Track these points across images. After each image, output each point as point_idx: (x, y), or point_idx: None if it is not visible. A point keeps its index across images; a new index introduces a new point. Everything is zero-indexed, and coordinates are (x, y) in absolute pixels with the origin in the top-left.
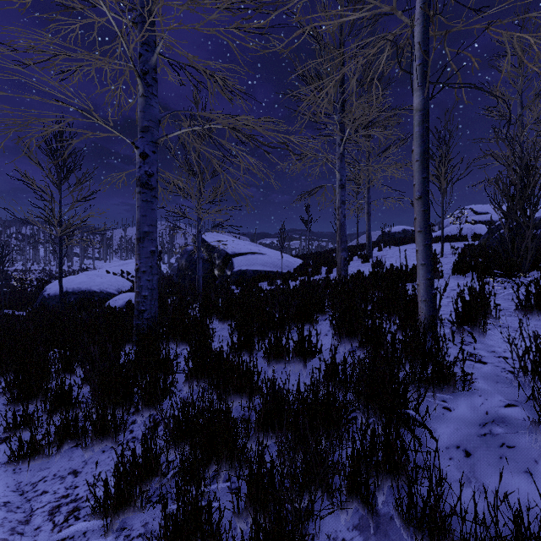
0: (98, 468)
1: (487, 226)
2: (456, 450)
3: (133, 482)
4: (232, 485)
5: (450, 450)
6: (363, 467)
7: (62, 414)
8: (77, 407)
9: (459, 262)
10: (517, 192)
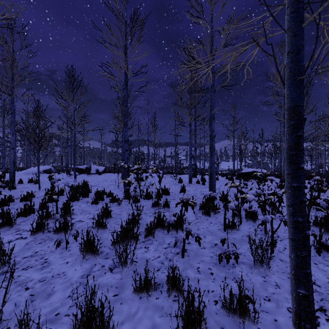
0: None
1: None
2: None
3: None
4: None
5: None
6: None
7: None
8: None
9: None
10: None
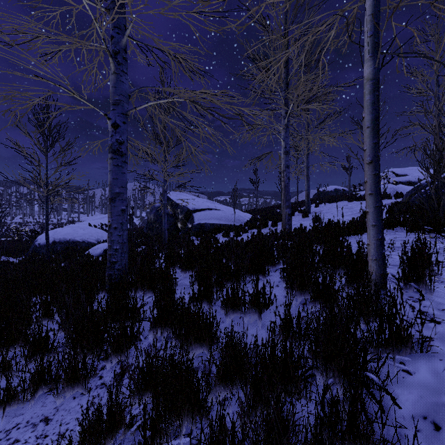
0: (68, 416)
1: (407, 186)
2: (424, 421)
3: (97, 440)
4: (193, 440)
5: (416, 420)
6: (324, 433)
7: (37, 362)
8: (53, 351)
9: (389, 218)
10: (444, 157)
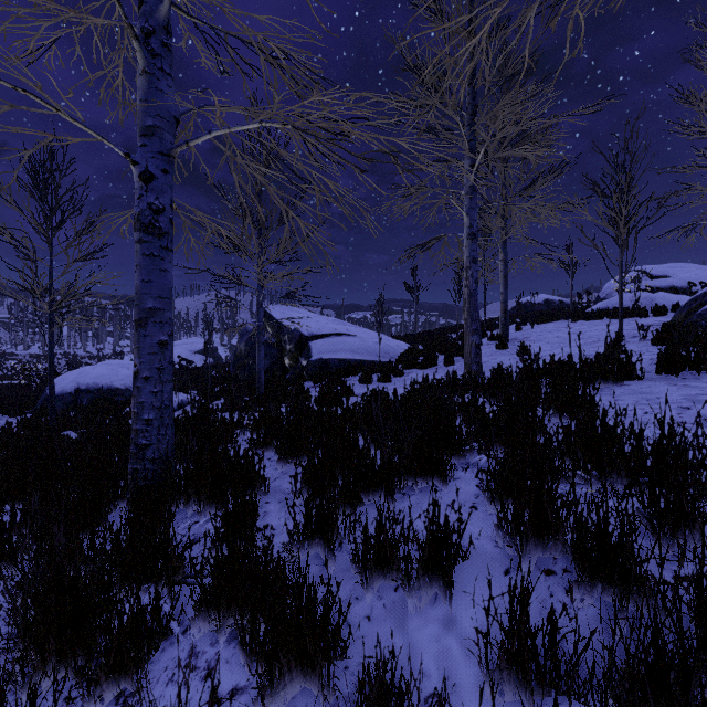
0: None
1: (673, 295)
2: None
3: None
4: None
5: None
6: None
7: None
8: None
9: (668, 354)
10: None
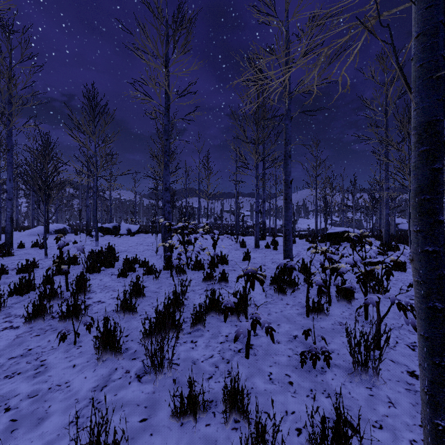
0: None
1: None
2: None
3: None
4: None
5: None
6: None
7: None
8: None
9: None
10: None
